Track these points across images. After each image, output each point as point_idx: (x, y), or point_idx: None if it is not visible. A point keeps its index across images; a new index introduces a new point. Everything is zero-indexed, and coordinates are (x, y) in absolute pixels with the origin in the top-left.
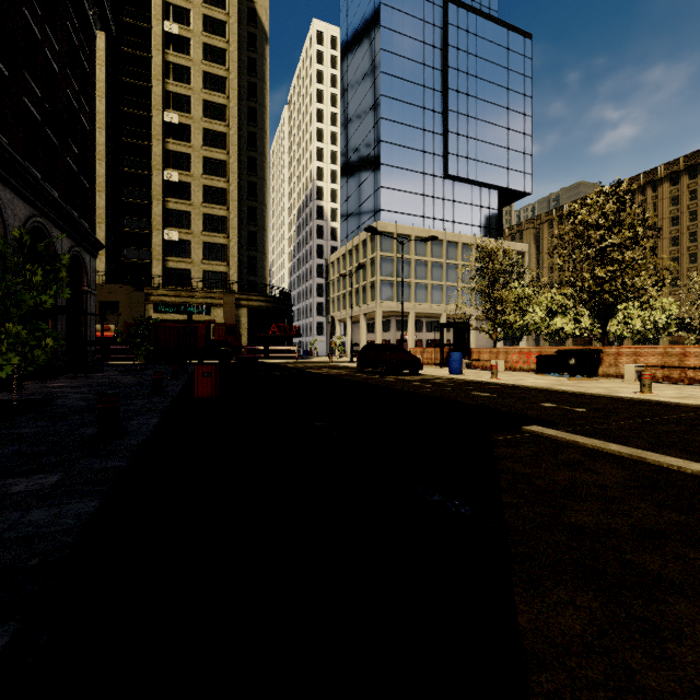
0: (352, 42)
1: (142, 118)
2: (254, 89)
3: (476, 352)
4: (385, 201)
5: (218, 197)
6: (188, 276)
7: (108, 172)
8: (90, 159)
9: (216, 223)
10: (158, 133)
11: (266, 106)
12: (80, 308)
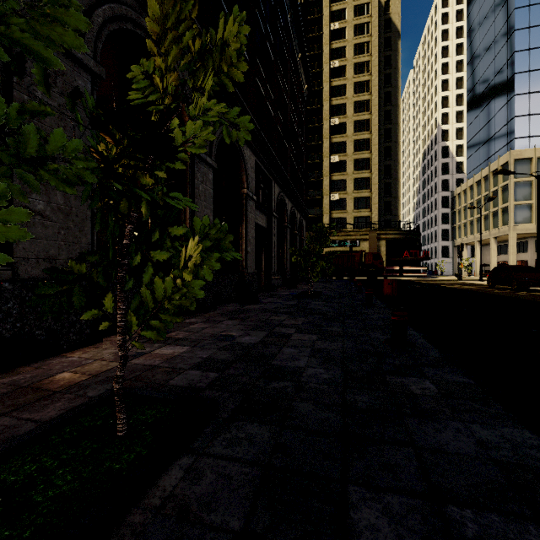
0: None
1: (317, 128)
2: (389, 77)
3: None
4: (520, 129)
5: (363, 165)
6: (344, 221)
7: None
8: (304, 168)
9: (362, 183)
10: (326, 135)
11: (398, 87)
12: None
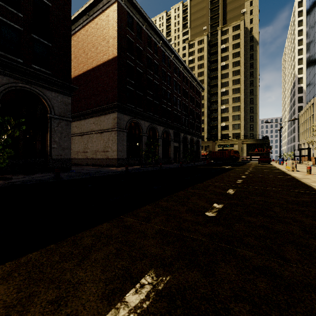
0: (309, 8)
1: (215, 93)
2: (252, 64)
3: (312, 158)
4: None
5: (237, 109)
6: (228, 135)
7: (207, 111)
8: (200, 119)
9: (236, 117)
10: (219, 96)
11: (257, 68)
12: (197, 151)
